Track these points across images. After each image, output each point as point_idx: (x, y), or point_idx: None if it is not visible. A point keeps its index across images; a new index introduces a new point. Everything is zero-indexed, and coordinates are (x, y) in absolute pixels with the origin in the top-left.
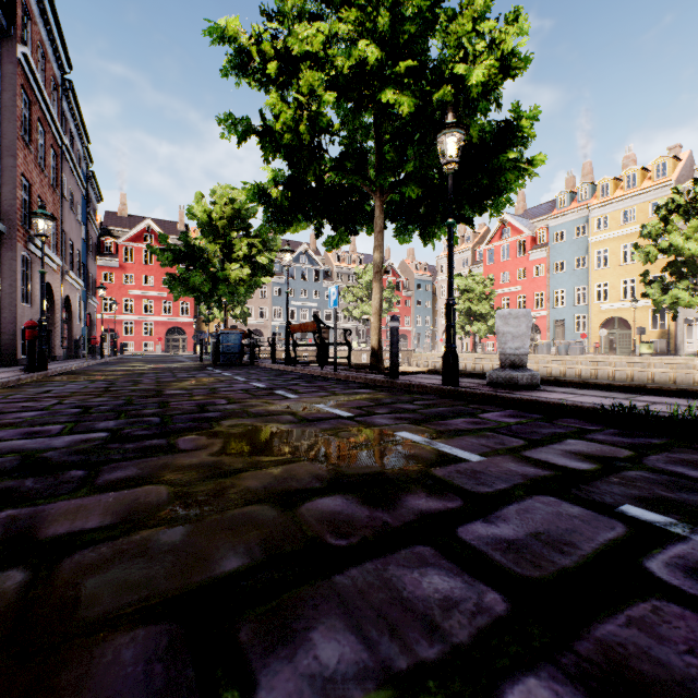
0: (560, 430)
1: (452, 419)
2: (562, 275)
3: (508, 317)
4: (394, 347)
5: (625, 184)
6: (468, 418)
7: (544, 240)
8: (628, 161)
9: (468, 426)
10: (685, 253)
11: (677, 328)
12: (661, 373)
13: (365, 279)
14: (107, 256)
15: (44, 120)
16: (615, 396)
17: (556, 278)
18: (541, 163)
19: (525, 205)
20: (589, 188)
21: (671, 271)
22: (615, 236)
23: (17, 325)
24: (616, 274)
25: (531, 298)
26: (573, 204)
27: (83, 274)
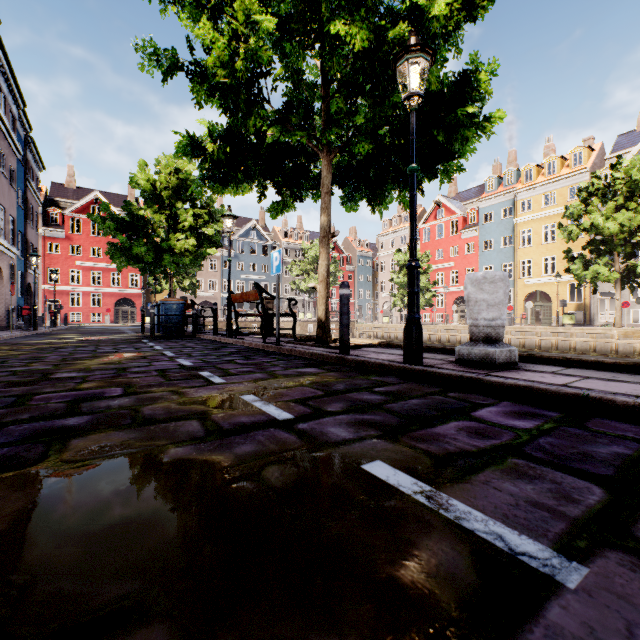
0: (619, 448)
1: (439, 423)
2: (490, 252)
3: (483, 282)
4: (344, 317)
5: (546, 171)
6: (461, 420)
7: (475, 220)
8: (549, 151)
9: (474, 443)
10: (604, 232)
11: (592, 301)
12: (582, 342)
13: (311, 254)
14: (52, 227)
15: None
16: (624, 379)
17: (485, 255)
18: (500, 120)
19: (456, 189)
20: (514, 173)
21: (590, 248)
22: (538, 217)
23: None
24: (539, 252)
25: (463, 273)
26: (500, 188)
27: (20, 242)
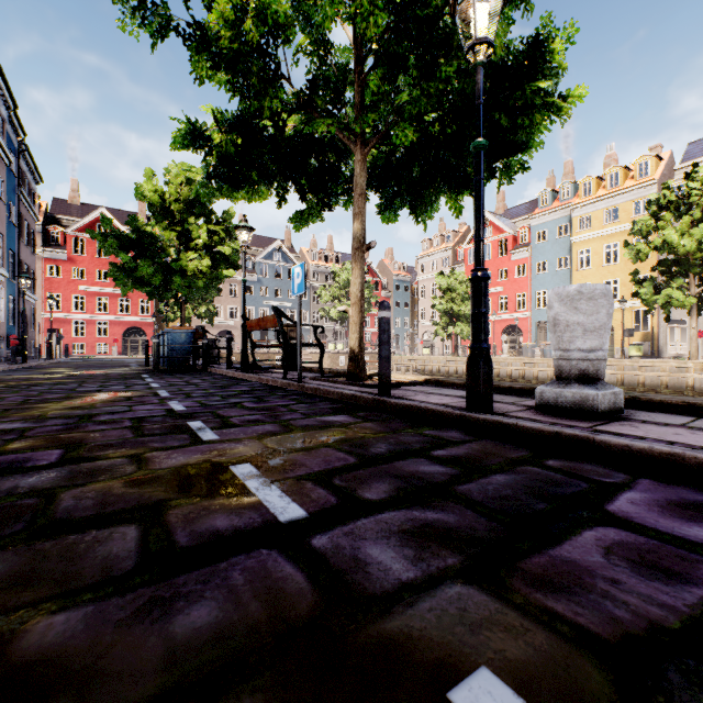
0: None
1: (564, 534)
2: (544, 275)
3: (578, 298)
4: (383, 348)
5: (608, 183)
6: (599, 526)
7: (526, 240)
8: (610, 161)
9: (662, 597)
10: (679, 250)
11: (660, 330)
12: (652, 377)
13: (343, 278)
14: (53, 247)
15: None
16: None
17: (538, 279)
18: (578, 100)
19: (505, 205)
20: (571, 186)
21: (661, 270)
22: (598, 235)
23: None
24: (599, 275)
25: (513, 299)
26: (555, 203)
27: (13, 263)
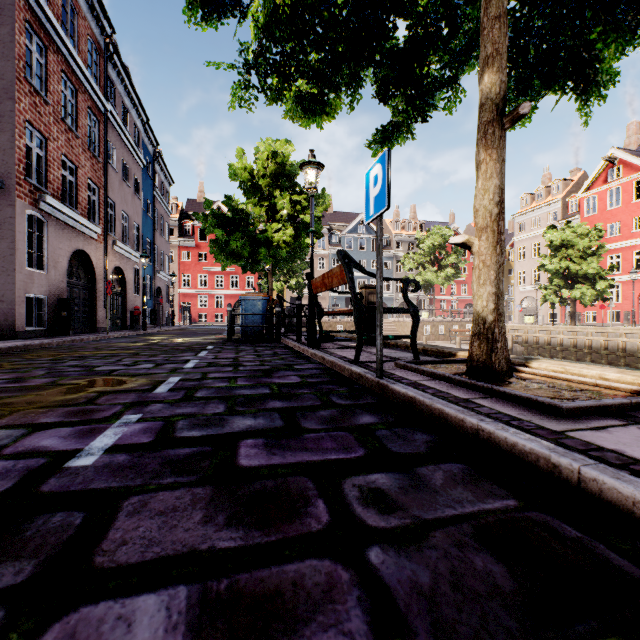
0: None
1: None
2: None
3: None
4: None
5: None
6: None
7: None
8: None
9: None
10: None
11: None
12: None
13: (428, 244)
14: (185, 237)
15: (74, 77)
16: None
17: None
18: None
19: (639, 138)
20: None
21: None
22: None
23: (18, 293)
24: None
25: None
26: None
27: (150, 249)
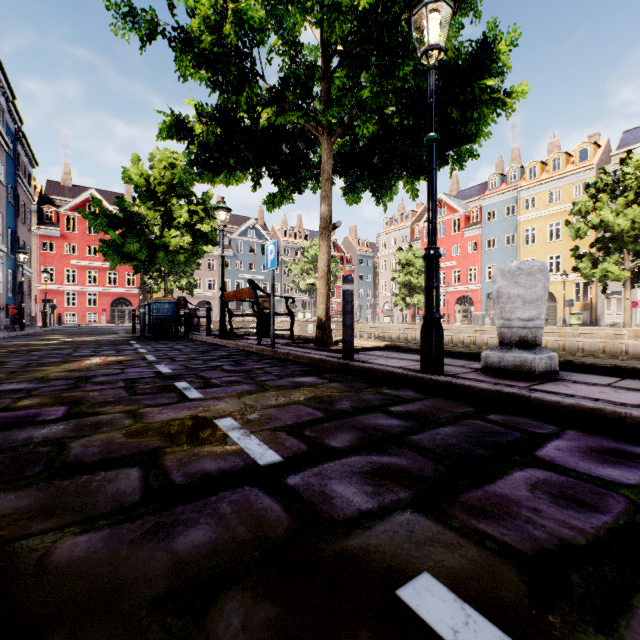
0: None
1: (498, 474)
2: (493, 251)
3: (518, 274)
4: (348, 317)
5: (551, 168)
6: (528, 467)
7: (477, 219)
8: (553, 147)
9: (573, 521)
10: (614, 229)
11: (598, 301)
12: (591, 343)
13: (311, 253)
14: (47, 225)
15: None
16: None
17: (488, 254)
18: (521, 96)
19: (458, 187)
20: (518, 171)
21: (598, 246)
22: (542, 215)
23: None
24: (543, 250)
25: (465, 272)
26: (503, 186)
27: (11, 240)
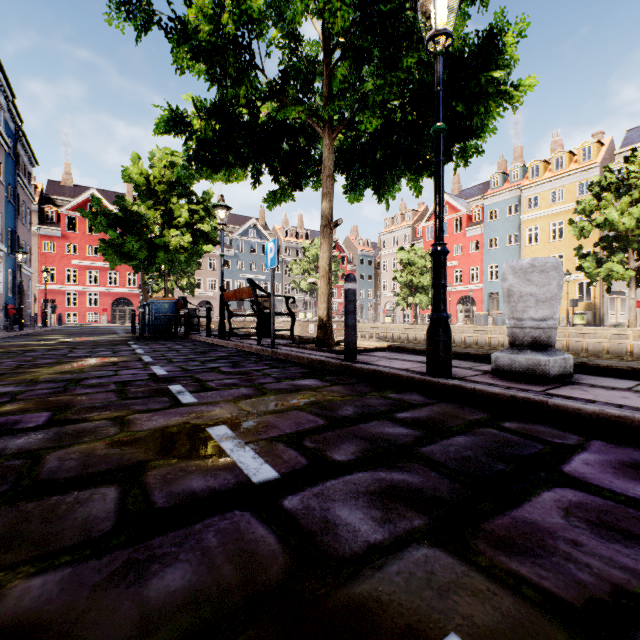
0: None
1: (524, 495)
2: (496, 251)
3: (530, 271)
4: (350, 317)
5: (554, 167)
6: (557, 487)
7: (479, 218)
8: (556, 146)
9: (623, 559)
10: (619, 228)
11: (602, 301)
12: (595, 343)
13: (312, 253)
14: (48, 225)
15: None
16: None
17: (490, 254)
18: (529, 88)
19: (460, 186)
20: (520, 169)
21: (603, 245)
22: (545, 214)
23: None
24: (546, 250)
25: (467, 272)
26: (505, 185)
27: (11, 240)
